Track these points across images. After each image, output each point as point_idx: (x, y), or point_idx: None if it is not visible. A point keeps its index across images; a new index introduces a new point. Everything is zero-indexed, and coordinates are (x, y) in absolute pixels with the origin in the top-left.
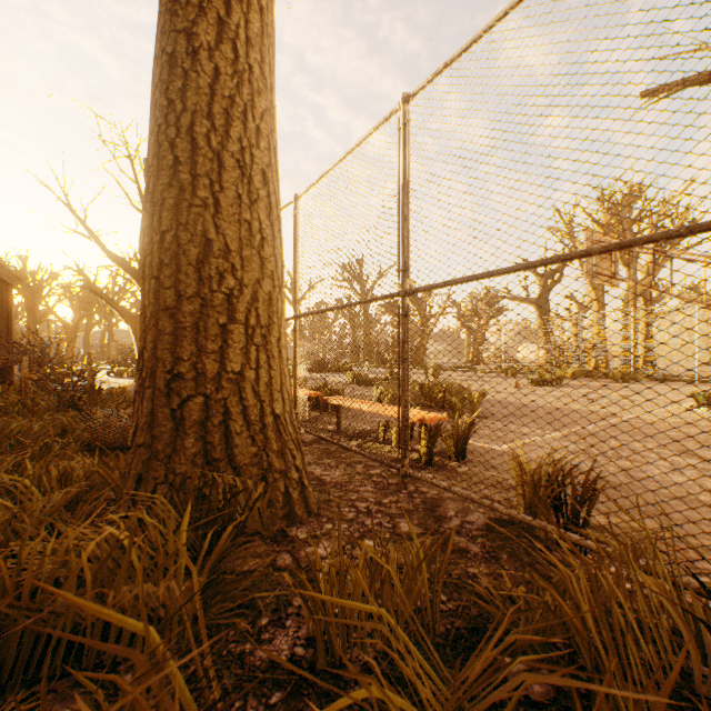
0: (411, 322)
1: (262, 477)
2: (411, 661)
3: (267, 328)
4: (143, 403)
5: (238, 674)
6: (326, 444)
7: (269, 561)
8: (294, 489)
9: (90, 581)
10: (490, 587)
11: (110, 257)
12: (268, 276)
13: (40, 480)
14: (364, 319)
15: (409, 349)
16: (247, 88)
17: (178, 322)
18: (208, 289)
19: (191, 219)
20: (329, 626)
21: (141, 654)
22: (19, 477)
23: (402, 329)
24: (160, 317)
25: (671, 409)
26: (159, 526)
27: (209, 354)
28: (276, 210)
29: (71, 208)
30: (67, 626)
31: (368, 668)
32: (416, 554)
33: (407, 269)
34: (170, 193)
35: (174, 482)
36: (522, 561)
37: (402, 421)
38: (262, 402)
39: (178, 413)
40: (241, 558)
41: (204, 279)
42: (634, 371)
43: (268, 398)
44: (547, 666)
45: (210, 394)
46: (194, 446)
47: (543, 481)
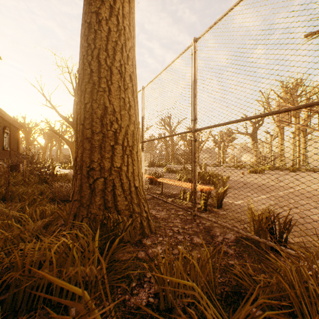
0: (198, 144)
1: (130, 215)
2: (209, 310)
3: (131, 147)
4: (77, 181)
5: (123, 310)
6: (156, 200)
7: (135, 255)
8: (144, 221)
9: (55, 263)
10: (242, 271)
11: (60, 116)
12: (132, 123)
13: (32, 215)
14: (171, 143)
15: (197, 156)
16: (123, 37)
17: (92, 144)
18: (105, 129)
19: (98, 97)
20: (165, 288)
21: (81, 305)
22: (23, 213)
23: (193, 147)
24: (84, 142)
25: (318, 185)
26: (84, 237)
27: (106, 159)
28: (135, 93)
29: (44, 95)
30: (45, 284)
31: (184, 310)
32: (206, 255)
33: (196, 119)
34: (89, 86)
35: (91, 217)
36: (263, 262)
37: (193, 190)
38: (130, 181)
39: (92, 186)
40: (121, 253)
41: (104, 124)
42: (298, 167)
43: (132, 179)
44: (282, 317)
45: (106, 177)
46: (99, 200)
47: (264, 220)
